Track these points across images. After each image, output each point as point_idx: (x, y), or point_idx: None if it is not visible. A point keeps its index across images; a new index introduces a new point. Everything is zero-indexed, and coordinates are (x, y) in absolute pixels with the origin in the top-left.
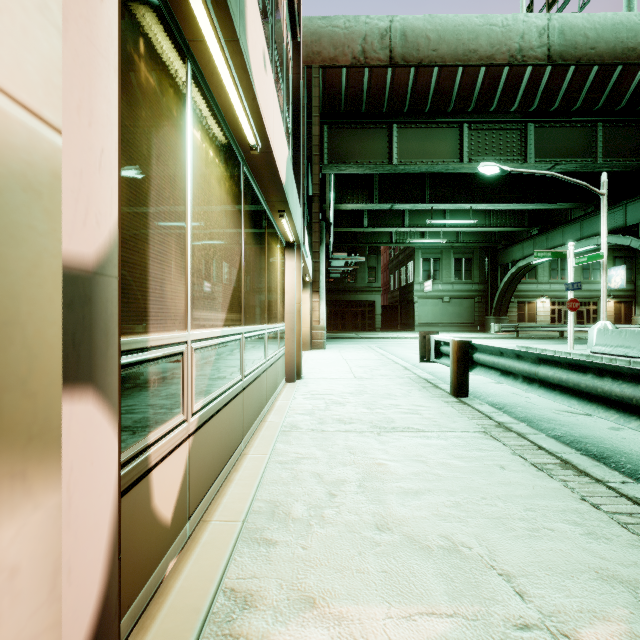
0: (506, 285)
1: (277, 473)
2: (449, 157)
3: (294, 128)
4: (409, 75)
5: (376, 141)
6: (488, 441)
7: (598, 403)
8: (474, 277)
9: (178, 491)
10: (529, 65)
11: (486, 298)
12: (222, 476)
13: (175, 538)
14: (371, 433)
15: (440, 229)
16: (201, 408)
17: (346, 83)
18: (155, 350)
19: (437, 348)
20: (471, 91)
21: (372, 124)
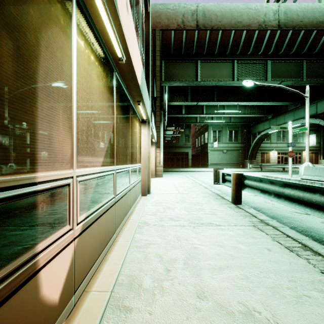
0: (255, 144)
1: (134, 254)
2: (227, 77)
3: (146, 58)
4: (206, 34)
5: (189, 69)
6: (257, 232)
7: (323, 211)
8: (239, 140)
9: (65, 278)
10: (268, 30)
11: (245, 151)
12: (100, 258)
13: (62, 310)
14: (189, 227)
15: (221, 115)
16: (84, 219)
17: (174, 38)
18: (43, 184)
19: (223, 177)
20: (238, 43)
21: (187, 60)
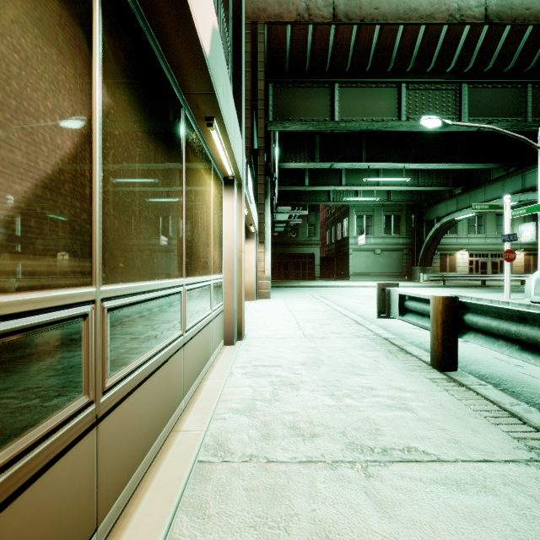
0: (431, 239)
1: None
2: (388, 115)
3: (234, 47)
4: (351, 33)
5: (319, 99)
6: None
7: None
8: (402, 232)
9: None
10: (467, 24)
11: (412, 251)
12: None
13: None
14: (352, 469)
15: (374, 188)
16: None
17: (290, 40)
18: None
19: (399, 303)
20: (410, 50)
21: (315, 83)
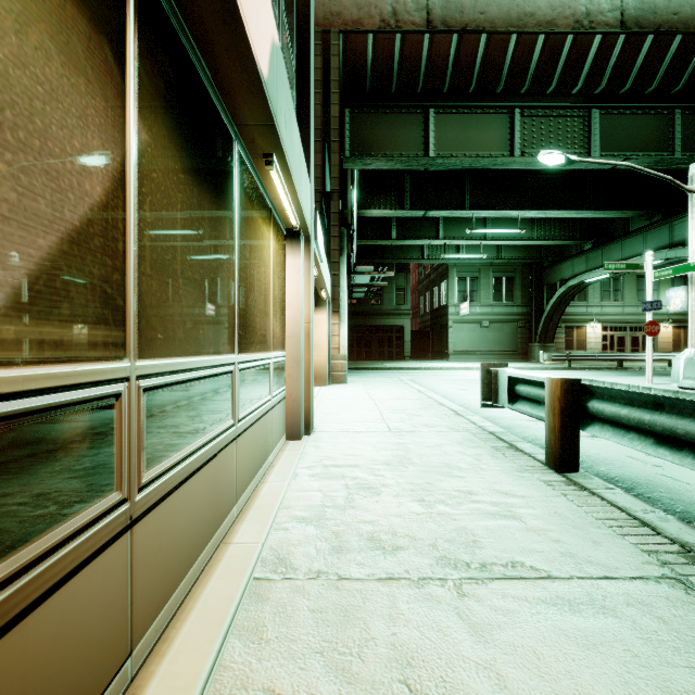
0: (553, 307)
1: None
2: (497, 149)
3: (300, 64)
4: (450, 44)
5: (409, 129)
6: None
7: None
8: (516, 299)
9: None
10: (598, 33)
11: (530, 322)
12: None
13: None
14: (442, 587)
15: (480, 242)
16: None
17: (373, 53)
18: None
19: (509, 388)
20: (526, 66)
21: (404, 108)
